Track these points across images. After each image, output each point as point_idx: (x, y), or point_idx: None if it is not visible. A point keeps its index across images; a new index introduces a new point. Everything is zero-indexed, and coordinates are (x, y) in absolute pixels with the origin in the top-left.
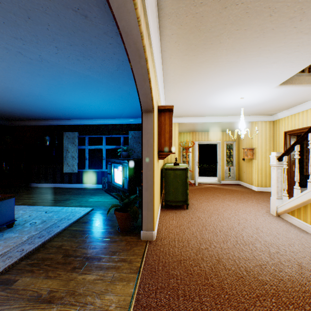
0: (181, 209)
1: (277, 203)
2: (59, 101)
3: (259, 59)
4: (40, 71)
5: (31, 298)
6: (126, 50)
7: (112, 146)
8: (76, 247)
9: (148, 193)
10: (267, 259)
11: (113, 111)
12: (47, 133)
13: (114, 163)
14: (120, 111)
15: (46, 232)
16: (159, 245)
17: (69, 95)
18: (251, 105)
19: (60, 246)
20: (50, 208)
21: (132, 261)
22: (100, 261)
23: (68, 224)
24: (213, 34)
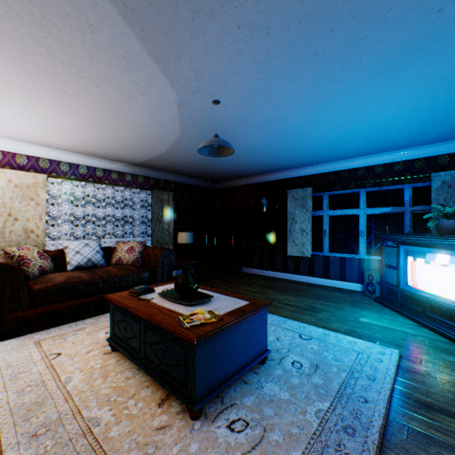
0: None
1: None
2: (305, 128)
3: None
4: (326, 37)
5: None
6: None
7: (381, 209)
8: None
9: None
10: None
11: (408, 129)
12: (262, 195)
13: (410, 244)
14: (431, 123)
15: (347, 411)
16: None
17: (338, 105)
18: None
19: None
20: (299, 325)
21: None
22: None
23: (383, 398)
24: None
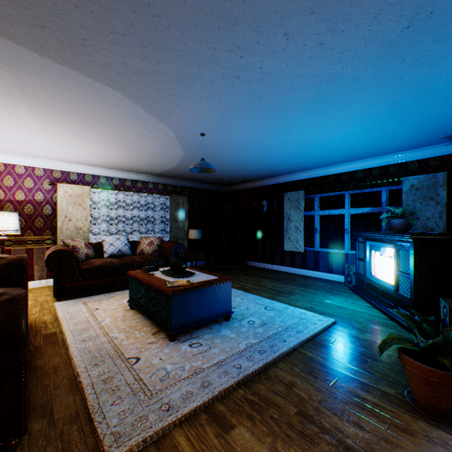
0: None
1: None
2: (280, 146)
3: None
4: (259, 99)
5: None
6: None
7: (362, 209)
8: (317, 401)
9: None
10: None
11: (369, 143)
12: (264, 197)
13: (371, 240)
14: (386, 138)
15: (268, 344)
16: None
17: (296, 131)
18: None
19: (289, 383)
20: (270, 302)
21: None
22: None
23: (298, 341)
24: None
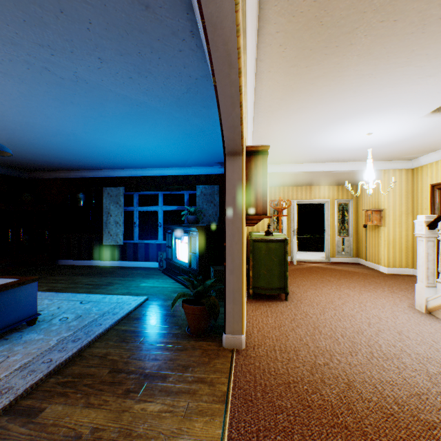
0: (276, 300)
1: (427, 294)
2: (98, 143)
3: (408, 69)
4: (74, 96)
5: (66, 439)
6: (209, 55)
7: (172, 207)
8: (128, 357)
9: (235, 277)
10: (428, 385)
11: (175, 156)
12: (80, 189)
13: (176, 231)
14: (185, 155)
15: (83, 332)
16: (251, 356)
17: (114, 134)
18: (381, 145)
19: (104, 355)
20: (87, 296)
21: (214, 382)
22: (165, 381)
23: (114, 321)
24: (341, 29)
